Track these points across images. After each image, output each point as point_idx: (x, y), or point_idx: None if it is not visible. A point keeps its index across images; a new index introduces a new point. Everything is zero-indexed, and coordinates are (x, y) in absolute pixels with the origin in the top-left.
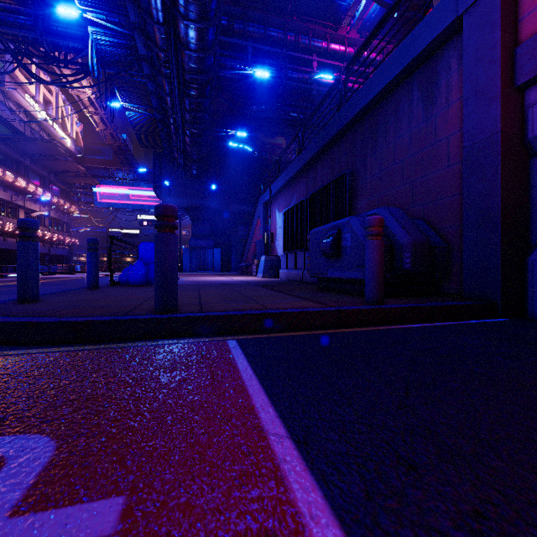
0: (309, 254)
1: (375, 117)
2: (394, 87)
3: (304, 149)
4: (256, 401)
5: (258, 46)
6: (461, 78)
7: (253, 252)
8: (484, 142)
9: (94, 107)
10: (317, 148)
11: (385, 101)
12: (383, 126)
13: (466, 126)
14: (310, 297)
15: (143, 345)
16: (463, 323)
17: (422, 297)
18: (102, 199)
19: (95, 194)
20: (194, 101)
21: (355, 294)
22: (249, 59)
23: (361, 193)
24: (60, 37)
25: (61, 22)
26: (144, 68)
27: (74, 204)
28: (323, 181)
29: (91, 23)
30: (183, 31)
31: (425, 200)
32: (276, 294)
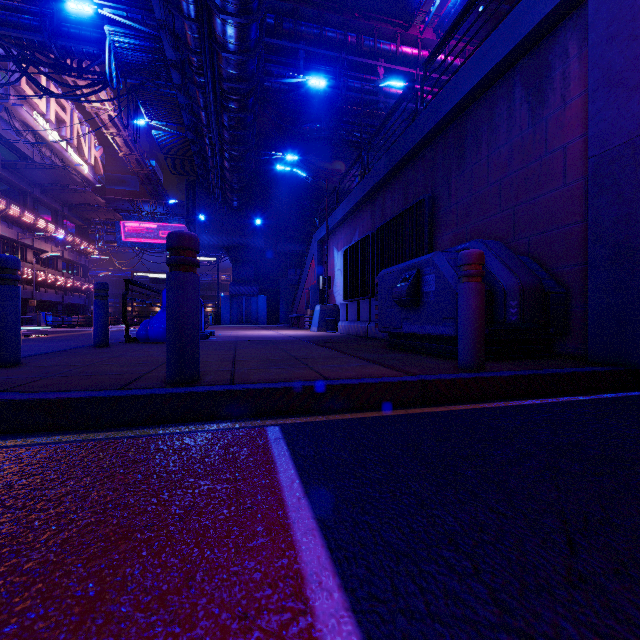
0: (376, 303)
1: (462, 126)
2: (489, 86)
3: (370, 172)
4: (307, 562)
5: (311, 49)
6: (583, 66)
7: (306, 300)
8: (621, 148)
9: (116, 128)
10: (386, 169)
11: (476, 104)
12: (472, 137)
13: (593, 128)
14: (381, 359)
15: (144, 434)
16: (598, 398)
17: (532, 360)
18: (126, 237)
19: (117, 231)
20: (234, 117)
21: (440, 355)
22: (301, 66)
23: (443, 224)
24: (73, 40)
25: (74, 22)
26: (174, 76)
27: (92, 243)
28: (393, 211)
29: (109, 23)
30: (219, 28)
31: (532, 231)
32: (335, 354)
